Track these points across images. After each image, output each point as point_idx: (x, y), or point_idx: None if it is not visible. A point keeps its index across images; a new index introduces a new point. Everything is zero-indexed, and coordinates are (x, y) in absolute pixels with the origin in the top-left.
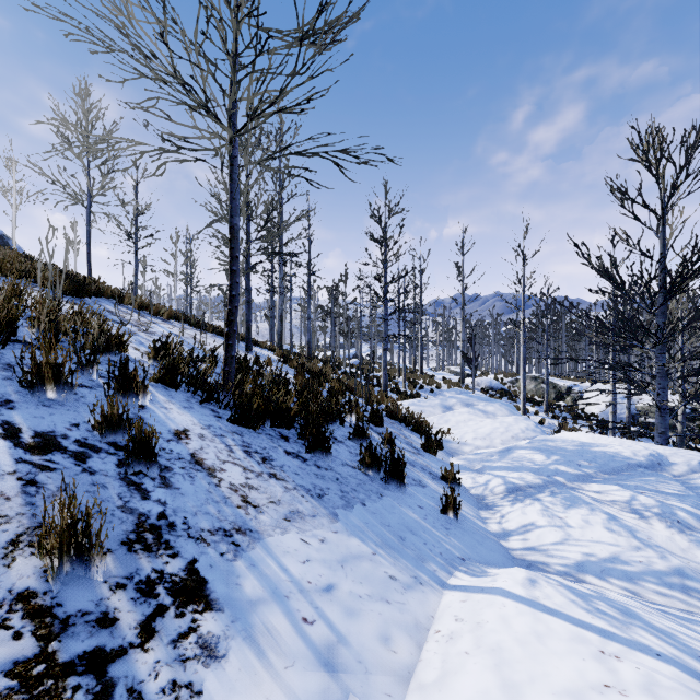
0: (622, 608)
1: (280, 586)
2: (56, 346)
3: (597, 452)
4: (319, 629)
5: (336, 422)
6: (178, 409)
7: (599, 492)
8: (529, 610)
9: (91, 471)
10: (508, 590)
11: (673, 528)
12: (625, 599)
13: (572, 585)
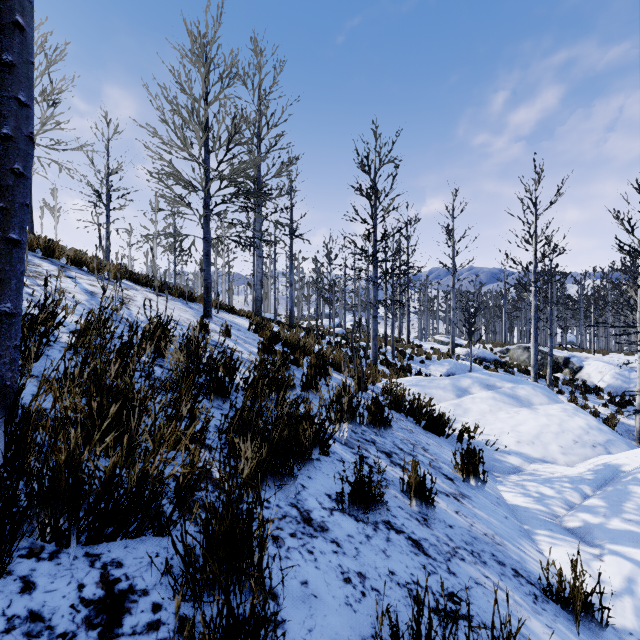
0: None
1: None
2: None
3: None
4: None
5: (311, 460)
6: None
7: None
8: None
9: None
10: None
11: None
12: None
13: None
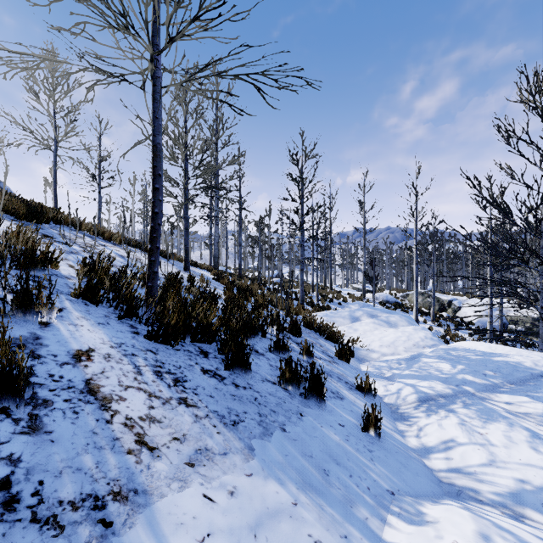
0: None
1: None
2: None
3: (500, 362)
4: None
5: (258, 335)
6: (91, 326)
7: (511, 404)
8: None
9: None
10: None
11: None
12: None
13: (530, 539)
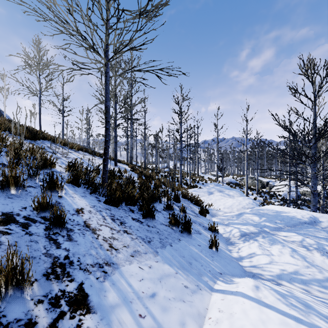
0: (304, 303)
1: (127, 296)
2: (18, 165)
3: (284, 216)
4: (148, 321)
5: (157, 202)
6: (79, 197)
7: (286, 236)
8: (257, 306)
9: (30, 234)
10: (245, 293)
11: (324, 256)
12: (303, 296)
13: (277, 289)
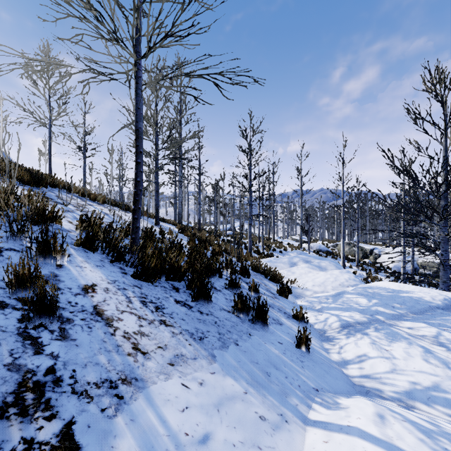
0: None
1: (157, 444)
2: None
3: (405, 297)
4: None
5: (216, 276)
6: (91, 267)
7: (412, 328)
8: None
9: None
10: (364, 429)
11: None
12: None
13: (413, 419)
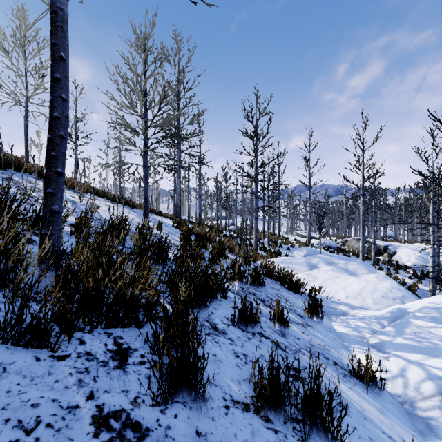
0: None
1: None
2: None
3: None
4: None
5: (216, 298)
6: None
7: None
8: None
9: None
10: None
11: None
12: None
13: None
